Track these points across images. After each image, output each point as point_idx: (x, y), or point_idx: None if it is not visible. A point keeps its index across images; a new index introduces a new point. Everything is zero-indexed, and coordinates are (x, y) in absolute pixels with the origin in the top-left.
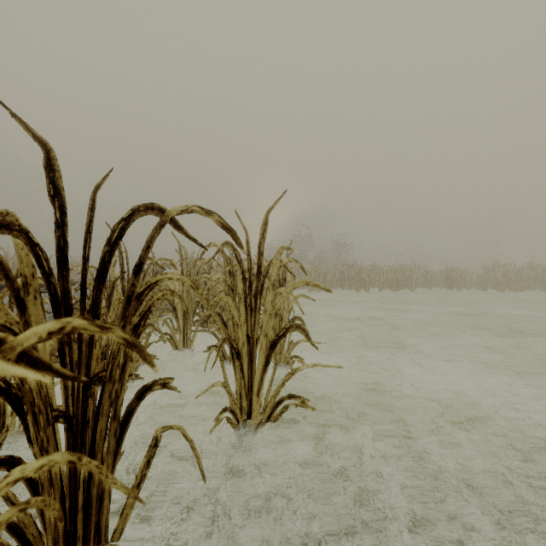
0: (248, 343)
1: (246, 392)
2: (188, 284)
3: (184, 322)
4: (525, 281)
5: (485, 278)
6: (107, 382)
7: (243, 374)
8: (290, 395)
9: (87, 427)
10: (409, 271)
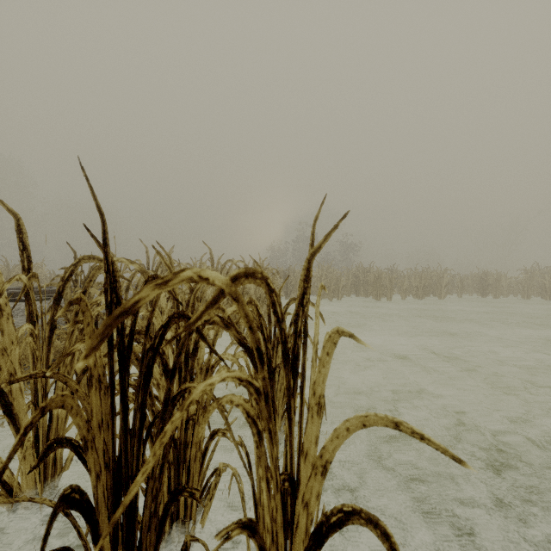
0: None
1: None
2: None
3: None
4: None
5: (527, 284)
6: None
7: None
8: None
9: None
10: (437, 276)
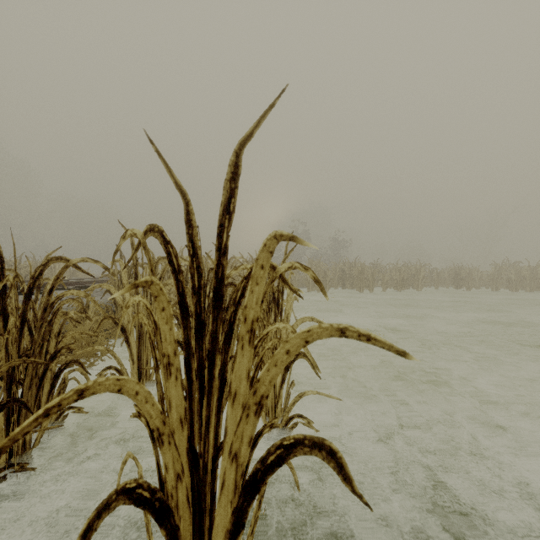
0: (194, 467)
1: None
2: None
3: (140, 347)
4: None
5: (496, 277)
6: None
7: None
8: None
9: None
10: (415, 270)
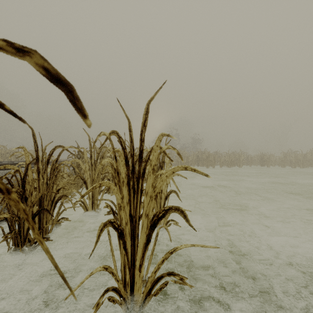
0: (131, 221)
1: (129, 267)
2: None
3: (93, 191)
4: (308, 162)
5: (283, 159)
6: None
7: (126, 250)
8: (169, 273)
9: None
10: (238, 155)
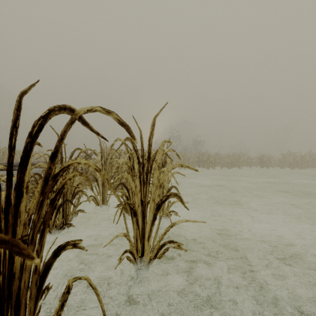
0: (142, 205)
1: (140, 238)
2: (92, 167)
3: (103, 188)
4: (307, 163)
5: (282, 161)
6: (30, 244)
7: (138, 226)
8: (170, 241)
9: (13, 279)
10: (238, 157)
